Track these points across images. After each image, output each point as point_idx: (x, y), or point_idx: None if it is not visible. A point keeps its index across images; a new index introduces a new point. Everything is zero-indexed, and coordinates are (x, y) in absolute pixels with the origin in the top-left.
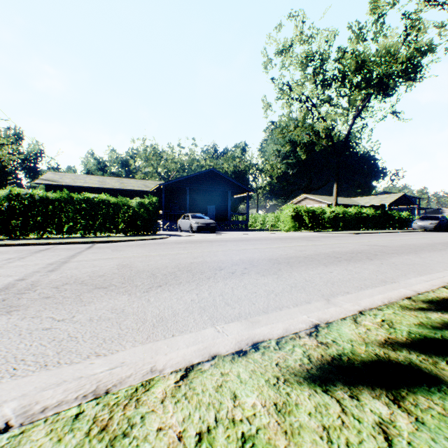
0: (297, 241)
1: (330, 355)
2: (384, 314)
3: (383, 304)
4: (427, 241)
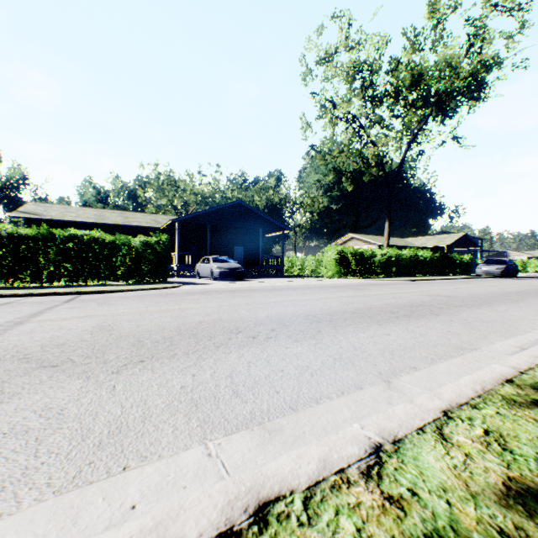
0: (343, 291)
1: None
2: (485, 417)
3: (476, 394)
4: (497, 290)
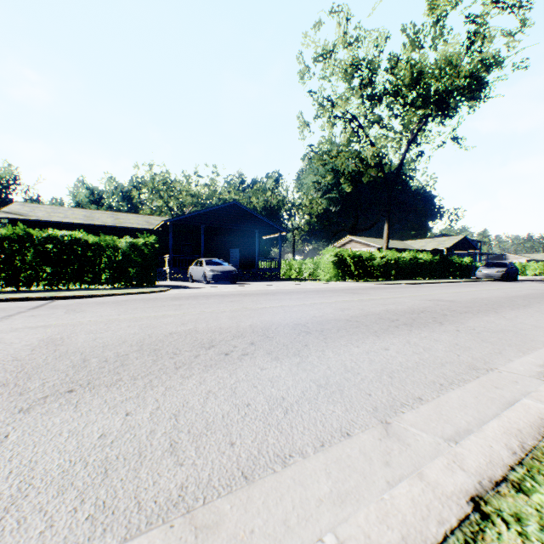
0: (339, 295)
1: None
2: (541, 515)
3: (515, 458)
4: (501, 294)
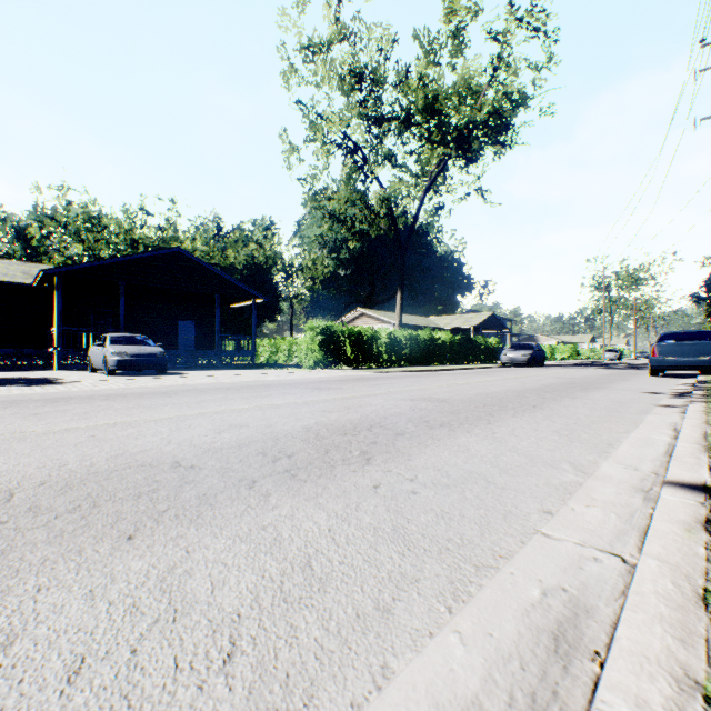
0: (286, 393)
1: None
2: None
3: None
4: (516, 386)
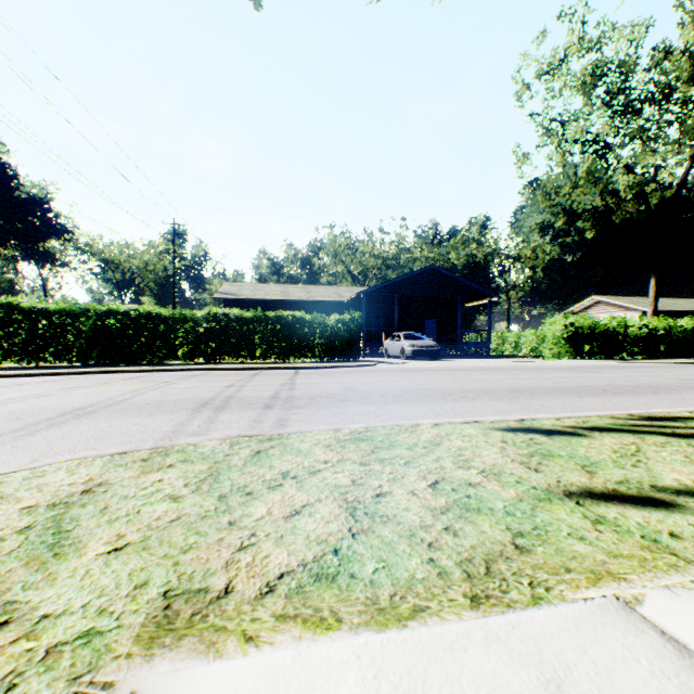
0: (562, 372)
1: (523, 426)
2: (588, 419)
3: (596, 415)
4: None
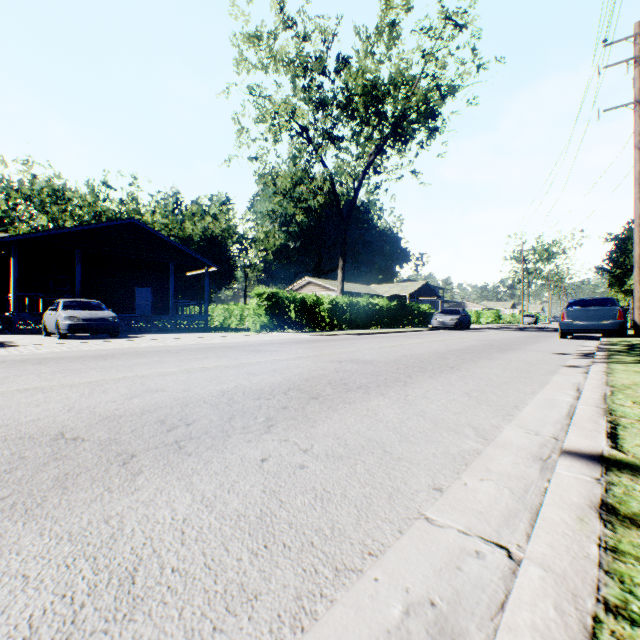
0: (222, 356)
1: None
2: None
3: None
4: (440, 348)
